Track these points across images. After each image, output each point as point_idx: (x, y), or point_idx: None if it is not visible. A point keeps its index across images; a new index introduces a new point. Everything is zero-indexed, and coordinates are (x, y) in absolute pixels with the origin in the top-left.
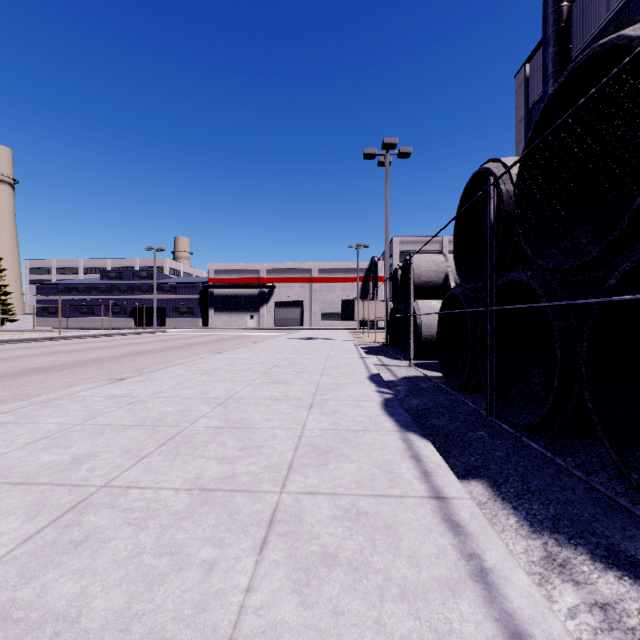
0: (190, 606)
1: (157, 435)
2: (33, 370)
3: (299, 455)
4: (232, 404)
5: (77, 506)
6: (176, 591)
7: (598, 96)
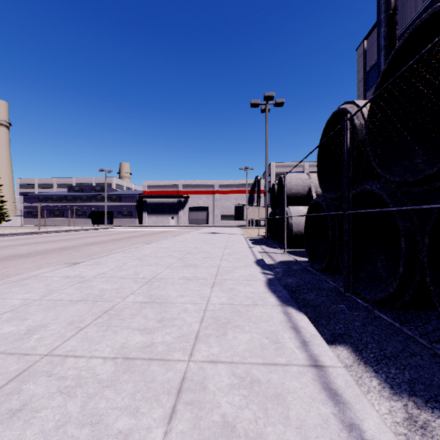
0: None
1: (96, 309)
2: (15, 256)
3: (204, 326)
4: (155, 283)
5: (21, 374)
6: None
7: (433, 49)
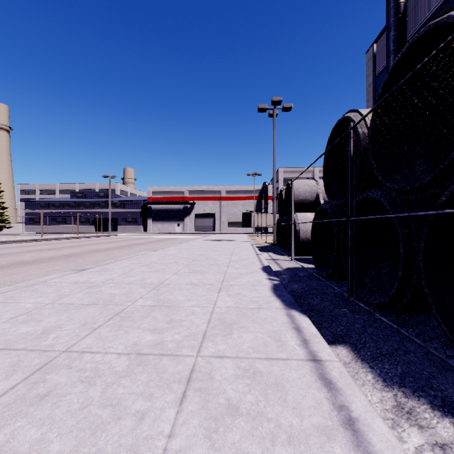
0: (125, 449)
1: (107, 312)
2: (21, 263)
3: (211, 327)
4: (162, 288)
5: (43, 367)
6: (114, 436)
7: (431, 62)
